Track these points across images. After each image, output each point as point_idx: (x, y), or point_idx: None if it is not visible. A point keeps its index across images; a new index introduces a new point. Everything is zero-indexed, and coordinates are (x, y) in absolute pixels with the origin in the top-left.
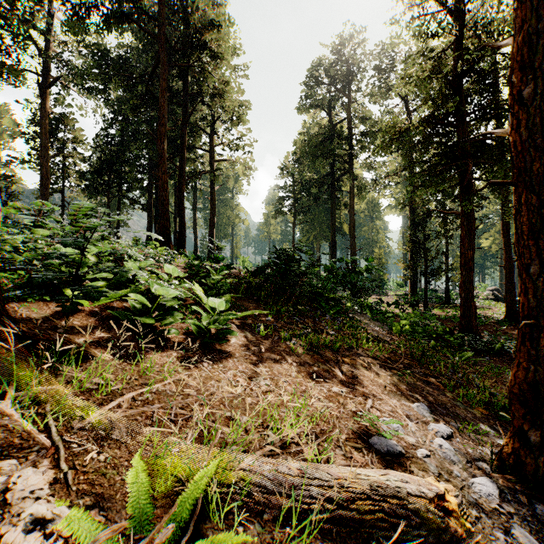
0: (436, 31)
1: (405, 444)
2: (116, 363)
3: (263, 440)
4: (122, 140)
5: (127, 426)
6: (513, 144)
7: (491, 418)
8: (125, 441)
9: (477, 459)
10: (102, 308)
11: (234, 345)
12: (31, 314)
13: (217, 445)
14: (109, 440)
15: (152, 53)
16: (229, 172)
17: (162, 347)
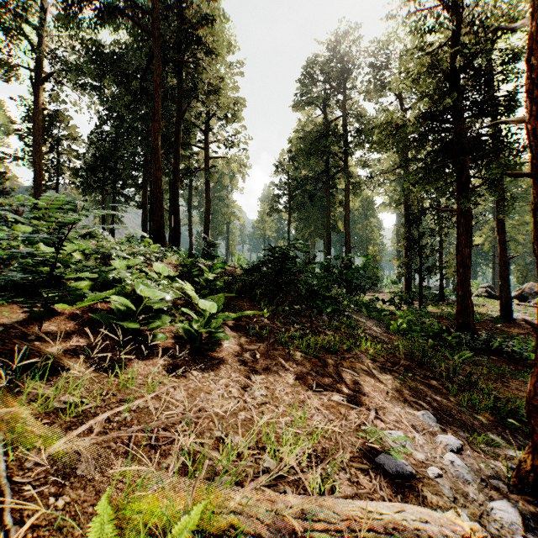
0: (433, 27)
1: (414, 461)
2: (92, 375)
3: (258, 466)
4: (117, 137)
5: (96, 457)
6: (532, 132)
7: (498, 425)
8: (92, 478)
9: (491, 476)
10: (84, 311)
11: (227, 349)
12: (1, 319)
13: (204, 476)
14: (72, 478)
15: (146, 49)
16: (224, 169)
17: (148, 354)
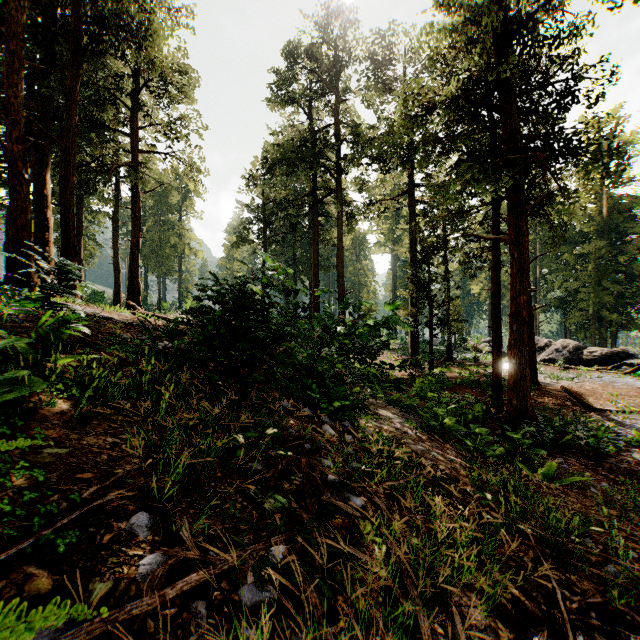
0: None
1: None
2: None
3: None
4: None
5: None
6: None
7: None
8: None
9: None
10: None
11: None
12: None
13: None
14: None
15: None
16: (165, 173)
17: None
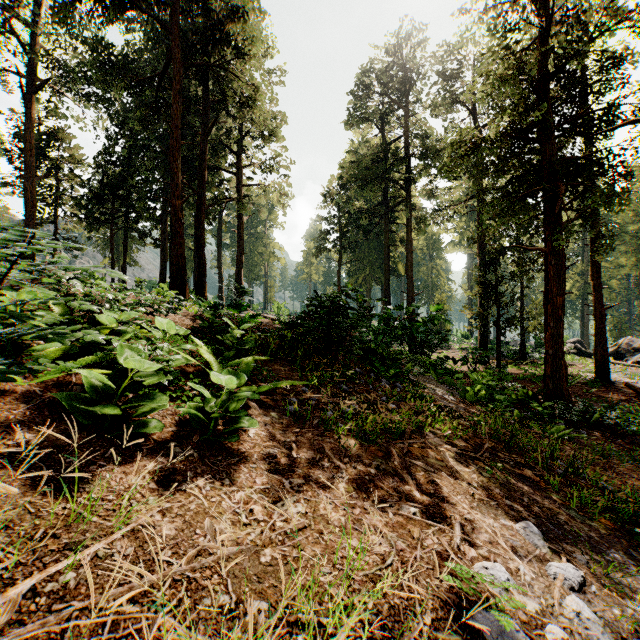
0: (518, 22)
1: (524, 616)
2: (26, 501)
3: None
4: (130, 160)
5: None
6: None
7: (620, 535)
8: None
9: (632, 630)
10: (48, 387)
11: (252, 439)
12: None
13: None
14: None
15: (163, 50)
16: (260, 199)
17: (132, 453)
